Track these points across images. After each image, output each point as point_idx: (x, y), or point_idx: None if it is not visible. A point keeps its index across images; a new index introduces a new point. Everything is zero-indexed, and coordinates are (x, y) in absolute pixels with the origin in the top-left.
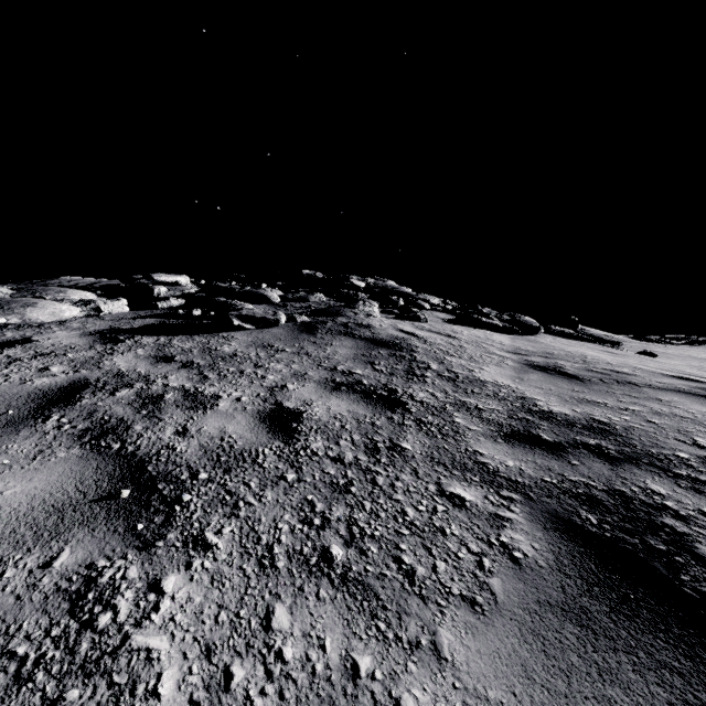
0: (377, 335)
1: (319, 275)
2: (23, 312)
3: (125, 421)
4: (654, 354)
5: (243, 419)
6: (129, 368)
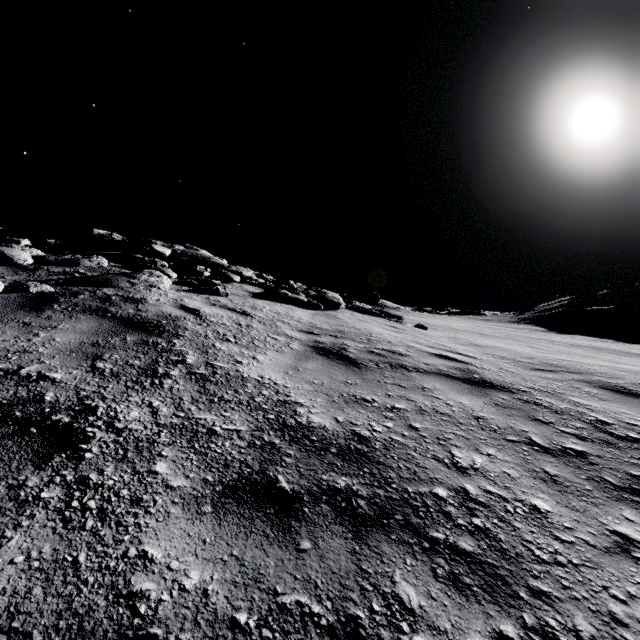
0: (141, 313)
1: (117, 236)
2: None
3: None
4: (426, 327)
5: None
6: None
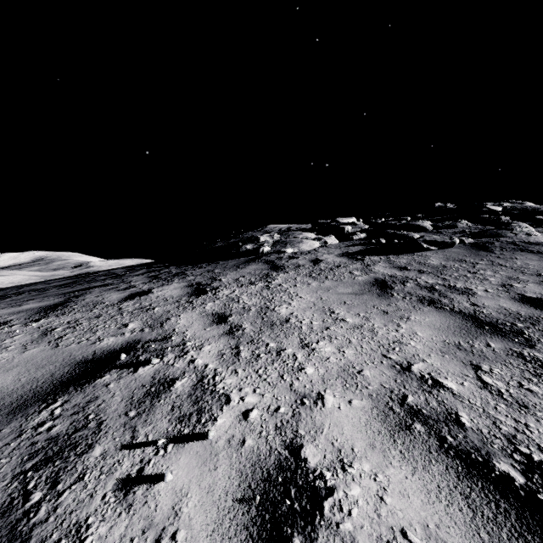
0: None
1: (449, 205)
2: (299, 246)
3: (433, 298)
4: None
5: (506, 301)
6: (391, 273)
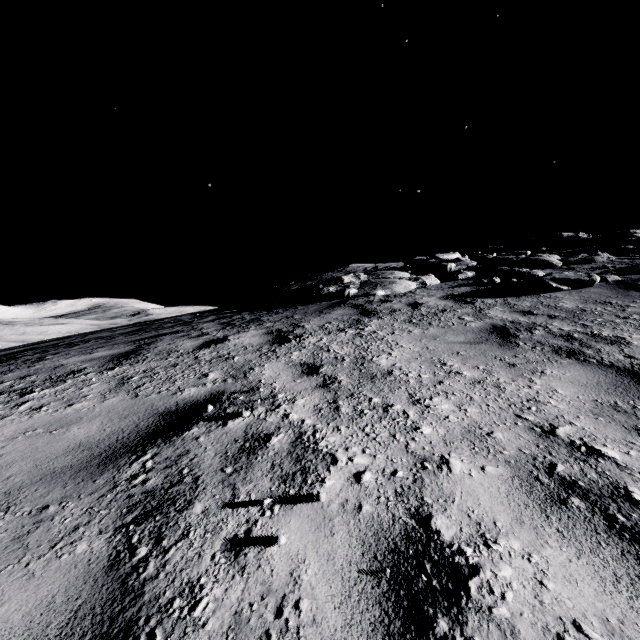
0: None
1: (582, 235)
2: (391, 287)
3: (572, 348)
4: None
5: None
6: (512, 319)
